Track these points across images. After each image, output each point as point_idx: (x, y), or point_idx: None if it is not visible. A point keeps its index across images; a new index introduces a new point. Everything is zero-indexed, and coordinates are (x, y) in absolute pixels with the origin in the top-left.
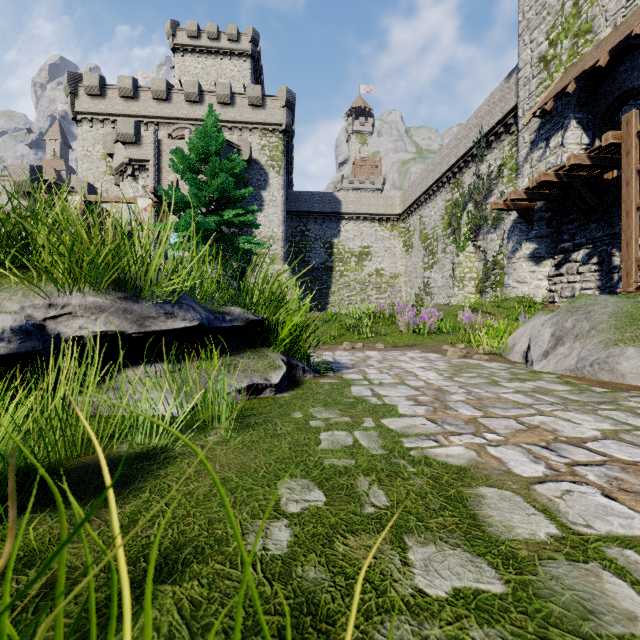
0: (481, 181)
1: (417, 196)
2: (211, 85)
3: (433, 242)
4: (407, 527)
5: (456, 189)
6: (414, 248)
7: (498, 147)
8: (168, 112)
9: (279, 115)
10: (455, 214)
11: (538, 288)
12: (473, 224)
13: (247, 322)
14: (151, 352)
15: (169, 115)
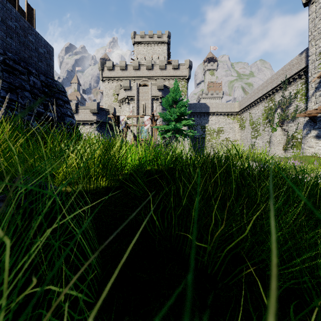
0: (285, 99)
1: (248, 104)
2: (150, 58)
3: (257, 125)
4: None
5: (270, 102)
6: (246, 128)
7: (294, 84)
8: (139, 74)
9: (185, 72)
10: (270, 113)
11: (319, 150)
12: (281, 118)
13: None
14: None
15: (139, 75)
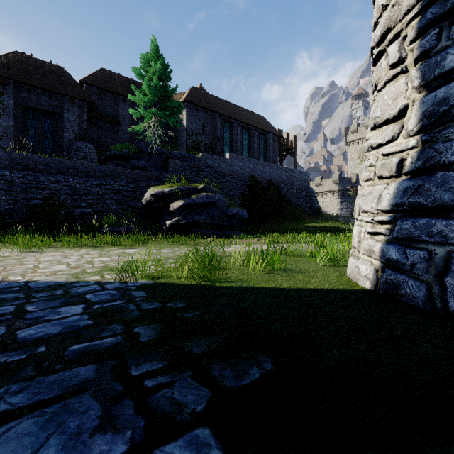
0: None
1: None
2: None
3: None
4: None
5: None
6: None
7: None
8: None
9: None
10: None
11: None
12: None
13: None
14: None
15: None
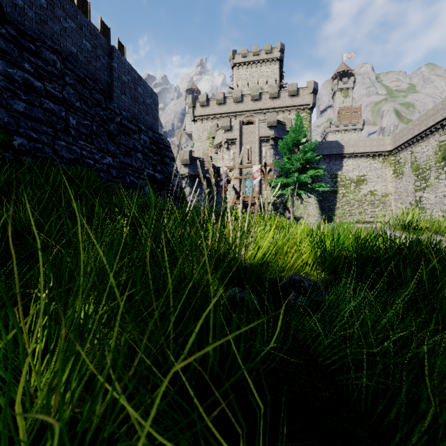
0: None
1: (409, 138)
2: (254, 83)
3: (425, 171)
4: None
5: None
6: (405, 175)
7: None
8: (241, 108)
9: (308, 99)
10: None
11: None
12: None
13: None
14: None
15: (242, 110)
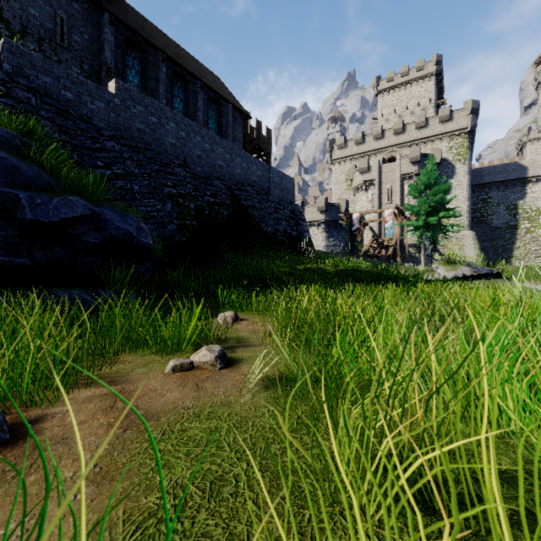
0: None
1: None
2: (403, 108)
3: None
4: (531, 290)
5: None
6: None
7: None
8: (382, 145)
9: (464, 122)
10: None
11: None
12: None
13: (495, 272)
14: (476, 278)
15: (383, 146)
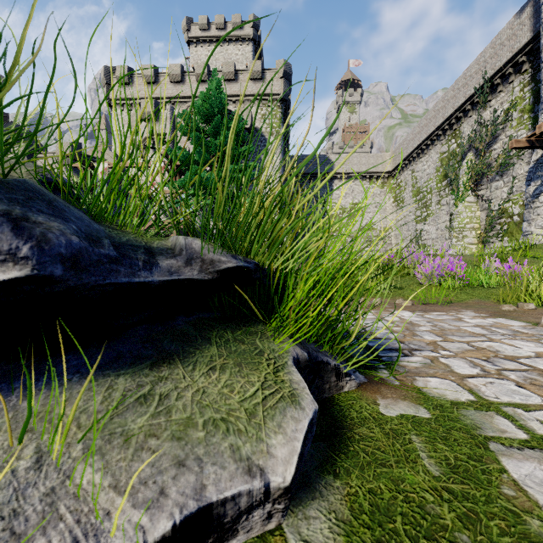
0: (483, 128)
1: (409, 152)
2: (219, 69)
3: (426, 195)
4: None
5: (453, 140)
6: (405, 202)
7: (505, 90)
8: (182, 92)
9: (277, 86)
10: (452, 165)
11: None
12: (474, 173)
13: (214, 271)
14: None
15: (183, 95)
